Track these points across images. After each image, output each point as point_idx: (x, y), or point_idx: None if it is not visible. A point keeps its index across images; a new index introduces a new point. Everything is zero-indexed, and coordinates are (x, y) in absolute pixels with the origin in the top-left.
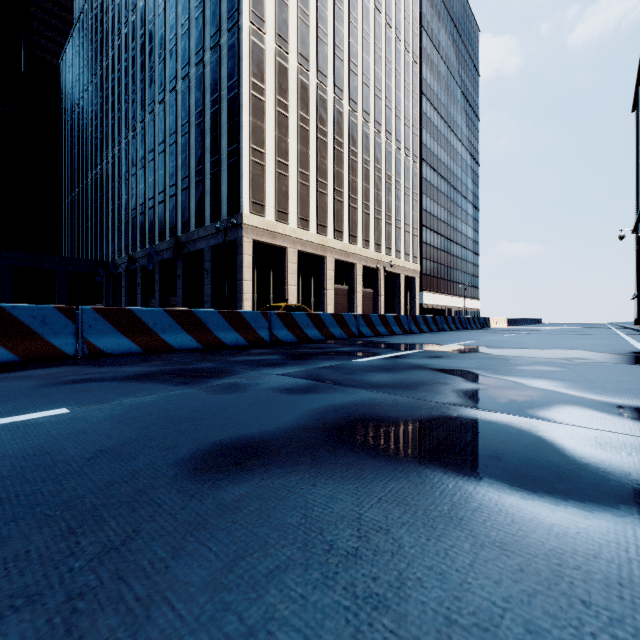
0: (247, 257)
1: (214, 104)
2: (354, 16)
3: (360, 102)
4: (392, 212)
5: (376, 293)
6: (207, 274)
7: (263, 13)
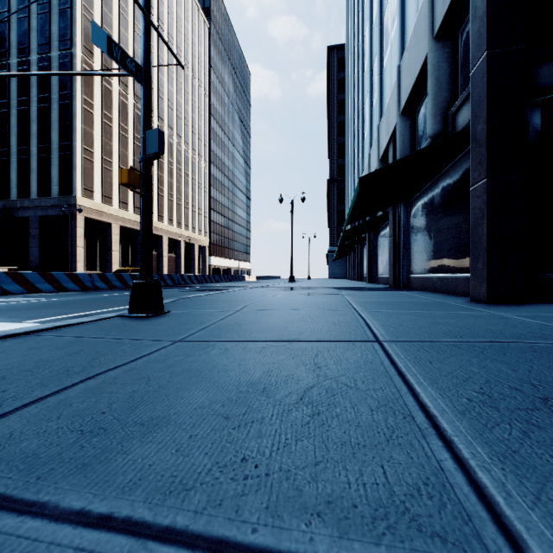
0: (80, 229)
1: (43, 101)
2: (162, 57)
3: (166, 119)
4: (189, 200)
5: (178, 257)
6: (34, 239)
7: (93, 47)
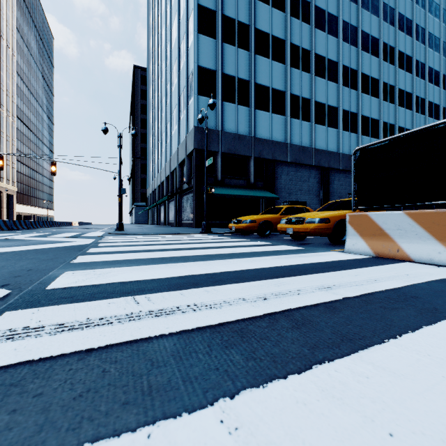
0: None
1: None
2: None
3: None
4: None
5: None
6: None
7: None
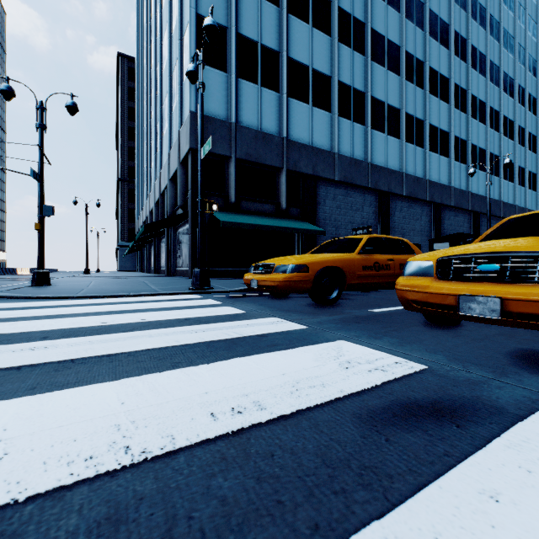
0: None
1: None
2: None
3: None
4: None
5: None
6: None
7: None
